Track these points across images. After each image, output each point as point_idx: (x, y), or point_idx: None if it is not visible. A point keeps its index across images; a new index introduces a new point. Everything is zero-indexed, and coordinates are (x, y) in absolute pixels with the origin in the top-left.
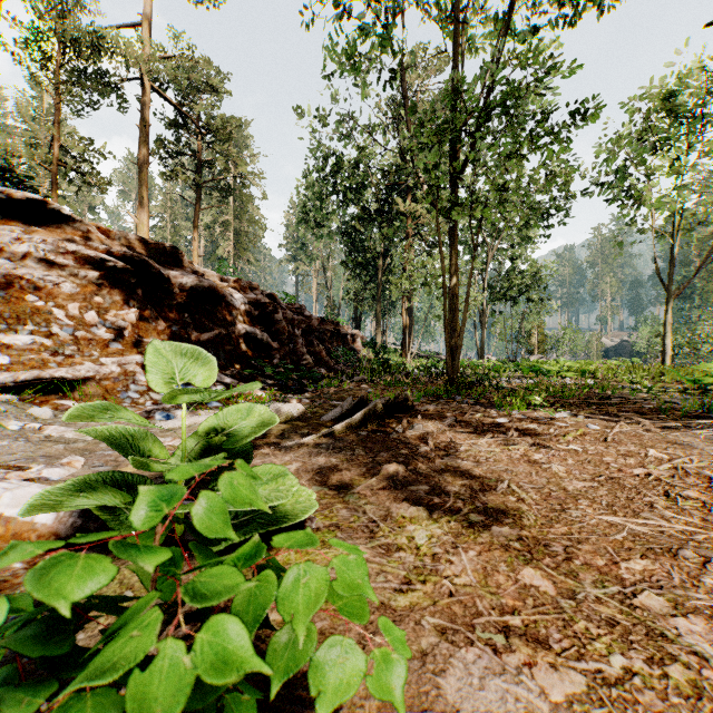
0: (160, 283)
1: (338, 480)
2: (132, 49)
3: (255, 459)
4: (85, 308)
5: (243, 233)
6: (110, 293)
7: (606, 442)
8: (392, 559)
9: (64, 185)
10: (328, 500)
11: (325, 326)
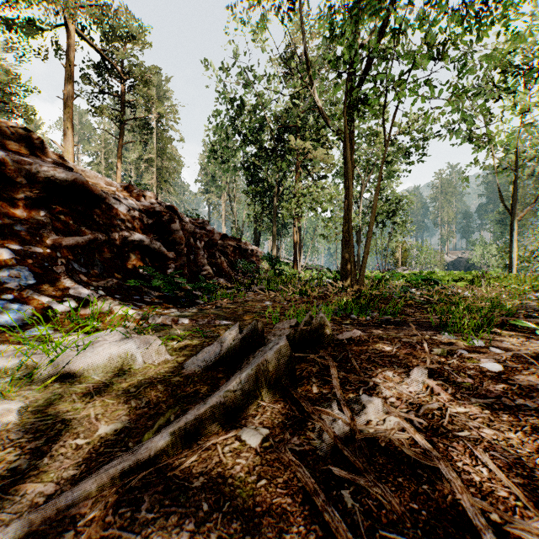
0: None
1: None
2: None
3: None
4: None
5: (164, 168)
6: None
7: None
8: None
9: None
10: None
11: (228, 242)
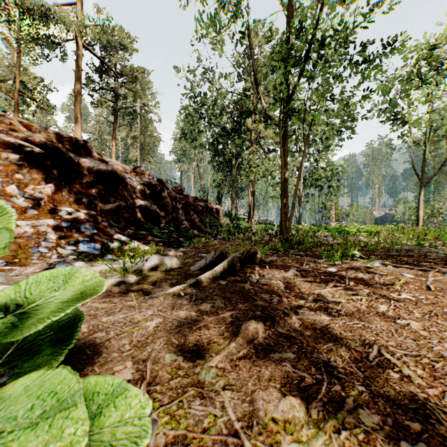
0: (72, 166)
1: (195, 343)
2: (68, 17)
3: (119, 313)
4: (7, 182)
5: (146, 143)
6: (30, 172)
7: (431, 291)
8: None
9: (28, 111)
10: (179, 381)
11: (198, 203)
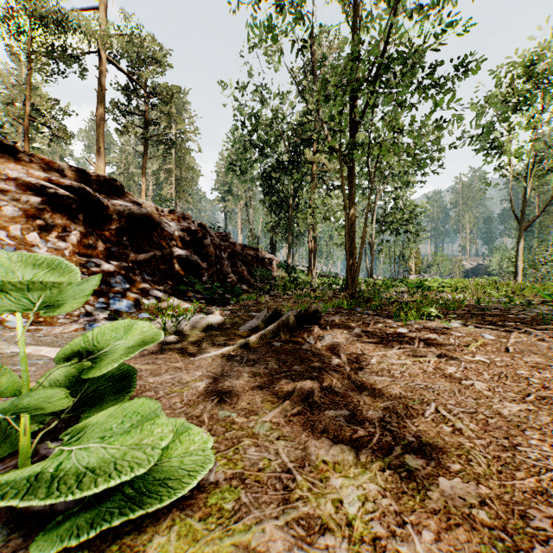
0: (100, 210)
1: (248, 402)
2: (90, 26)
3: (165, 374)
4: (27, 229)
5: (183, 178)
6: (53, 217)
7: (509, 353)
8: (316, 552)
9: (39, 139)
10: (234, 433)
11: (247, 251)
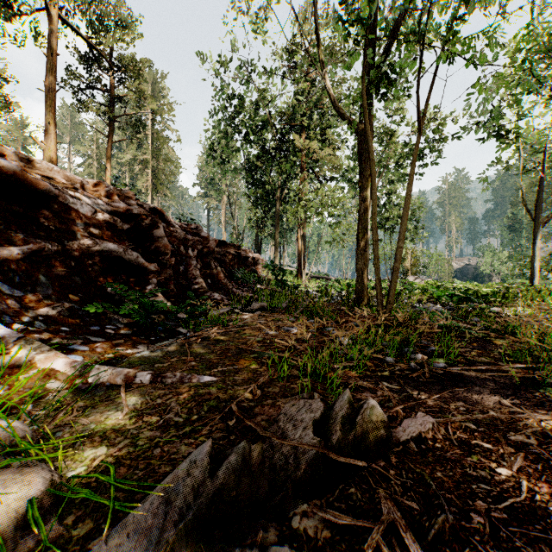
0: None
1: None
2: None
3: None
4: None
5: (160, 170)
6: None
7: None
8: None
9: None
10: None
11: (227, 249)
